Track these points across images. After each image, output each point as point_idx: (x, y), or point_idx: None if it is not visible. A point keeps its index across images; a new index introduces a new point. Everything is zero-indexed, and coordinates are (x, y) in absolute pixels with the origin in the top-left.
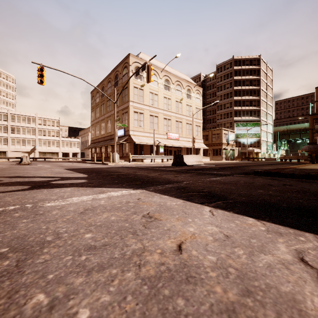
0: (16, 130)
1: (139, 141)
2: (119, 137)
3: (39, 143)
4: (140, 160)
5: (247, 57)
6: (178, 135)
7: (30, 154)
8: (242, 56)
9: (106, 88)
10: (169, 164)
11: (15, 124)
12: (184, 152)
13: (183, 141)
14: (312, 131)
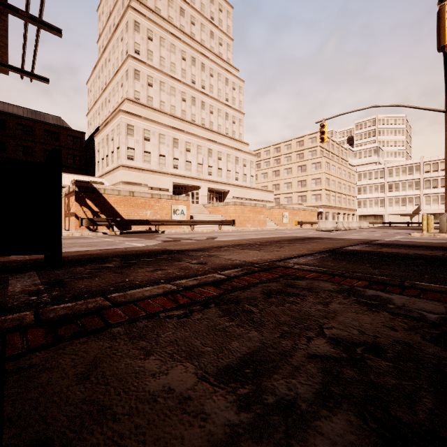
0: (394, 187)
1: None
2: None
3: (425, 200)
4: None
5: None
6: None
7: (411, 217)
8: None
9: None
10: None
11: (393, 180)
12: None
13: None
14: None
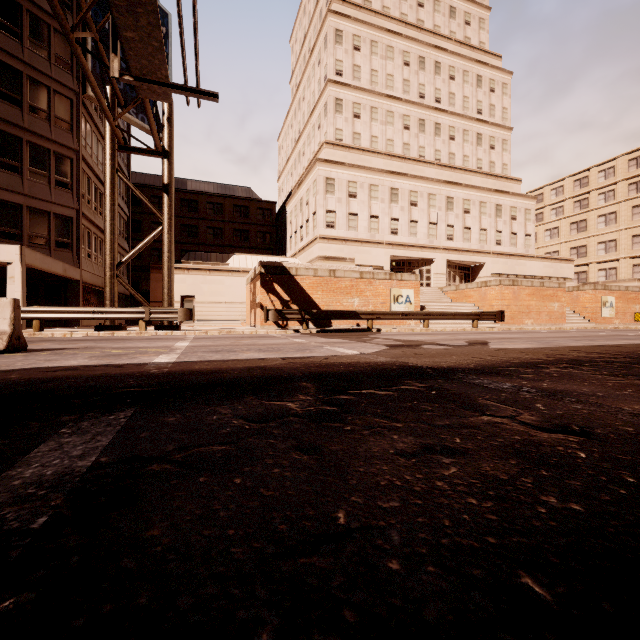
0: None
1: None
2: None
3: None
4: None
5: None
6: None
7: None
8: None
9: None
10: None
11: None
12: None
13: None
14: None
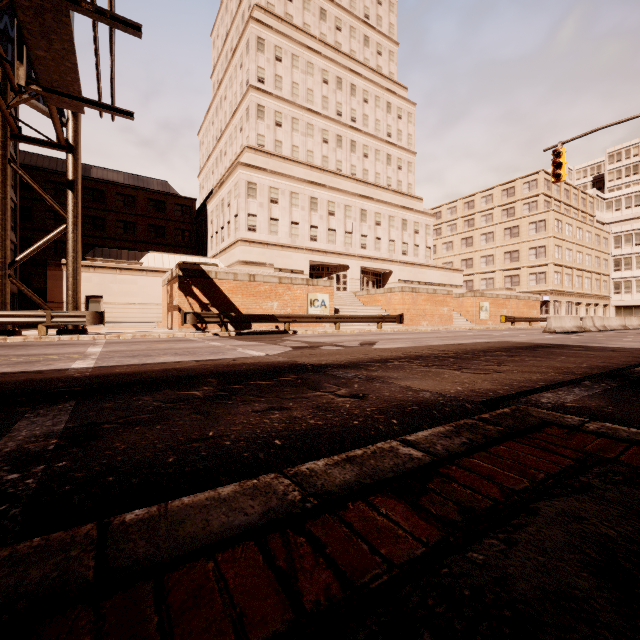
0: None
1: None
2: None
3: None
4: None
5: None
6: None
7: None
8: None
9: None
10: None
11: None
12: None
13: None
14: None
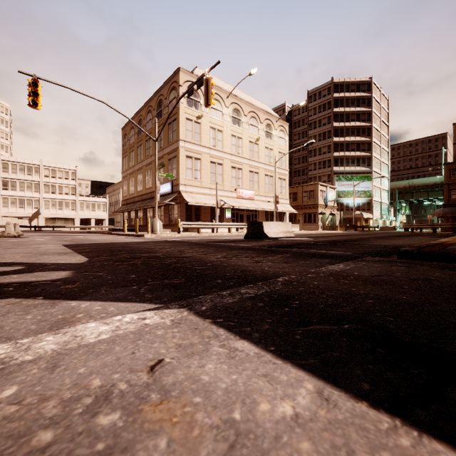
0: (10, 185)
1: (194, 201)
2: (164, 195)
3: (45, 204)
4: (196, 229)
5: (353, 80)
6: (252, 193)
7: (31, 220)
8: (345, 79)
9: (145, 122)
10: (239, 236)
11: (9, 176)
12: (261, 217)
13: (260, 201)
14: (448, 187)
